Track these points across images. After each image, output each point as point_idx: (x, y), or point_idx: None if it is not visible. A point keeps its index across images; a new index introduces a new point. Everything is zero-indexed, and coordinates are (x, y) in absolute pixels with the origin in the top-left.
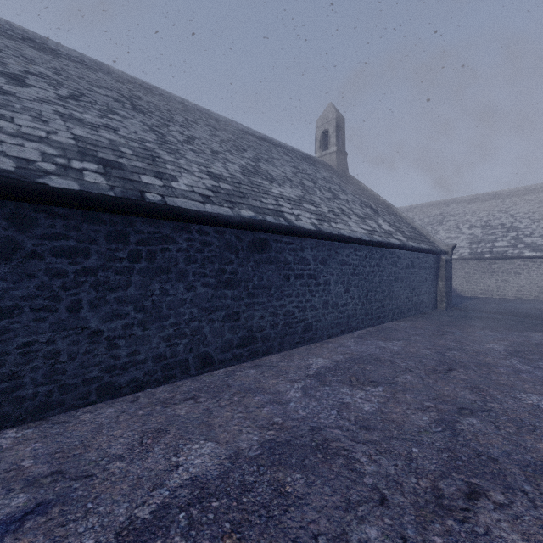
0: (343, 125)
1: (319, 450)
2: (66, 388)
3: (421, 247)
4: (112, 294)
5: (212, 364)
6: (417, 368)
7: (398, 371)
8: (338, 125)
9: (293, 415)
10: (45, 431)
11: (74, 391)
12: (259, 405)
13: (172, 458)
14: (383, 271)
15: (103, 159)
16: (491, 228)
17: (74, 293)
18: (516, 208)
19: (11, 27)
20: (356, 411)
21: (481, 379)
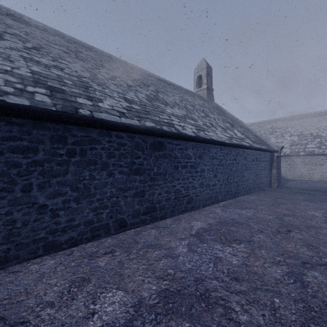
0: (211, 72)
1: (202, 300)
2: (20, 246)
3: (262, 147)
4: (54, 179)
5: (126, 226)
6: (266, 230)
7: (253, 231)
8: (207, 71)
9: (182, 267)
10: (1, 279)
11: (26, 248)
12: (157, 259)
13: (90, 306)
14: (238, 163)
15: (51, 86)
16: (304, 136)
17: (26, 178)
18: (319, 123)
19: None
20: (227, 264)
21: (312, 238)
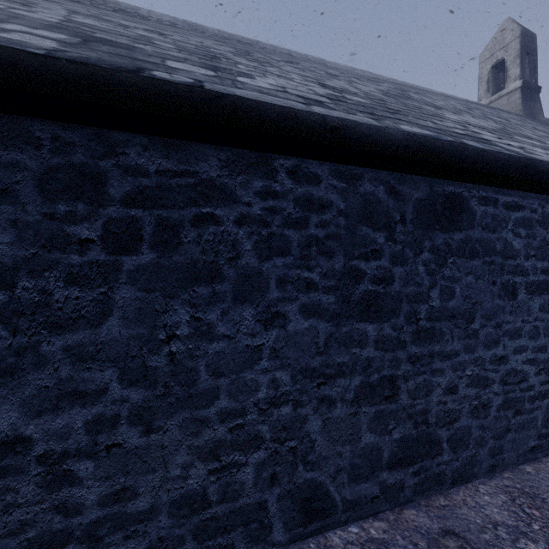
0: (532, 46)
1: None
2: None
3: None
4: (58, 338)
5: (328, 512)
6: None
7: None
8: (523, 46)
9: None
10: None
11: None
12: None
13: None
14: None
15: (99, 38)
16: None
17: None
18: None
19: (104, 2)
20: None
21: None
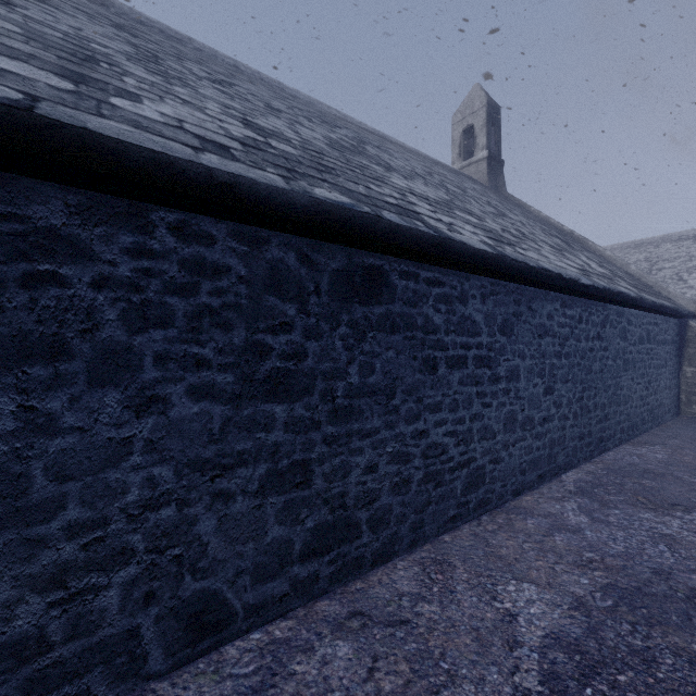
0: (497, 118)
1: None
2: None
3: (664, 303)
4: None
5: (225, 623)
6: None
7: None
8: (489, 116)
9: None
10: None
11: None
12: None
13: None
14: (606, 348)
15: None
16: None
17: None
18: None
19: None
20: None
21: None
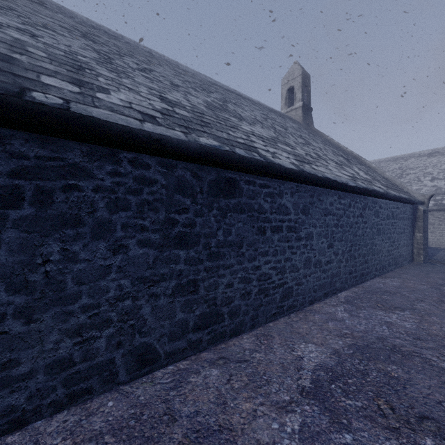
0: (308, 82)
1: None
2: None
3: (402, 196)
4: None
5: (155, 360)
6: None
7: None
8: (303, 81)
9: None
10: None
11: None
12: None
13: None
14: (366, 222)
15: None
16: None
17: None
18: None
19: None
20: None
21: None
